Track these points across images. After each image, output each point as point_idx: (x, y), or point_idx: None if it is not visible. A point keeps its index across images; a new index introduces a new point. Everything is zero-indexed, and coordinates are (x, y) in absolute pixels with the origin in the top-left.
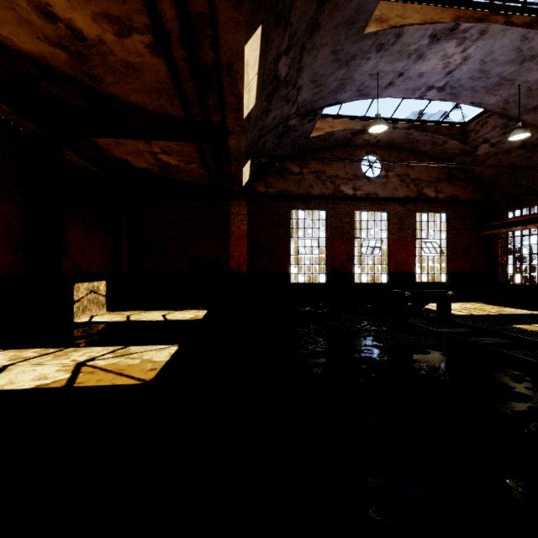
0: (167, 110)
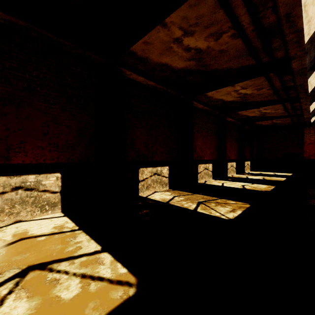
0: (282, 115)
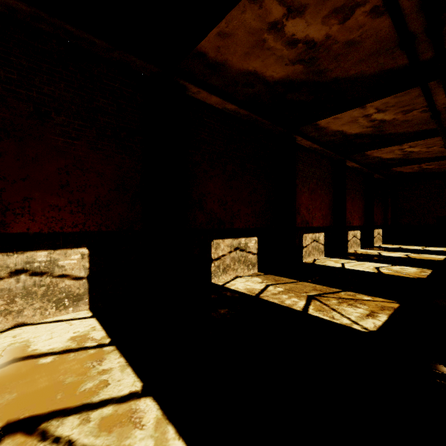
0: (438, 155)
